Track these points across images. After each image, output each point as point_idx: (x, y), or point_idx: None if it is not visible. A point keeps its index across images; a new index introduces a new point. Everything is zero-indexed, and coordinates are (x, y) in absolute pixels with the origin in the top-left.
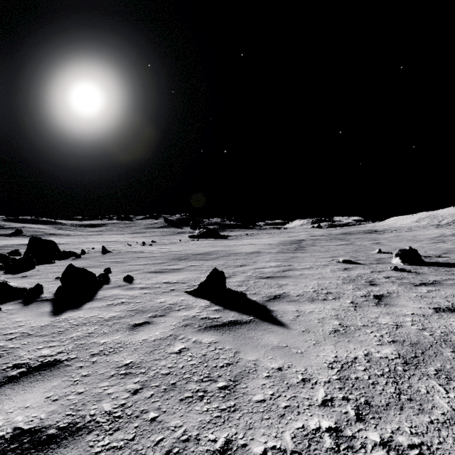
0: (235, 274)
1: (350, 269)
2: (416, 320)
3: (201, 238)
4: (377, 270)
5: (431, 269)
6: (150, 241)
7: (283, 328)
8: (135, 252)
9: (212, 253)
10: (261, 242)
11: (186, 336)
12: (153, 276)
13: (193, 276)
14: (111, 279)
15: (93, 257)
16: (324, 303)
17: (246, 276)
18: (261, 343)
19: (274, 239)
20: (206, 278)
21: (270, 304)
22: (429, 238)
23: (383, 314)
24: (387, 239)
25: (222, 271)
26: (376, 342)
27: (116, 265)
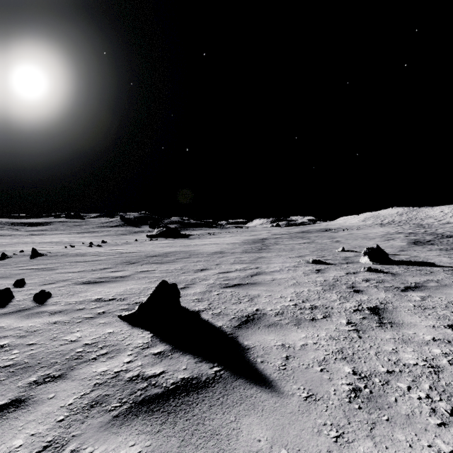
0: (194, 282)
1: (322, 270)
2: (448, 353)
3: (160, 237)
4: (351, 271)
5: (402, 269)
6: (100, 241)
7: (271, 394)
8: (75, 255)
9: (170, 254)
10: (224, 241)
11: (81, 446)
12: (84, 289)
13: (139, 288)
14: (16, 298)
15: (14, 263)
16: (315, 326)
17: (208, 284)
18: (238, 452)
19: (237, 238)
20: (150, 296)
21: (242, 334)
22: (379, 236)
23: (400, 343)
24: (343, 237)
25: (174, 284)
26: (432, 417)
27: (40, 274)
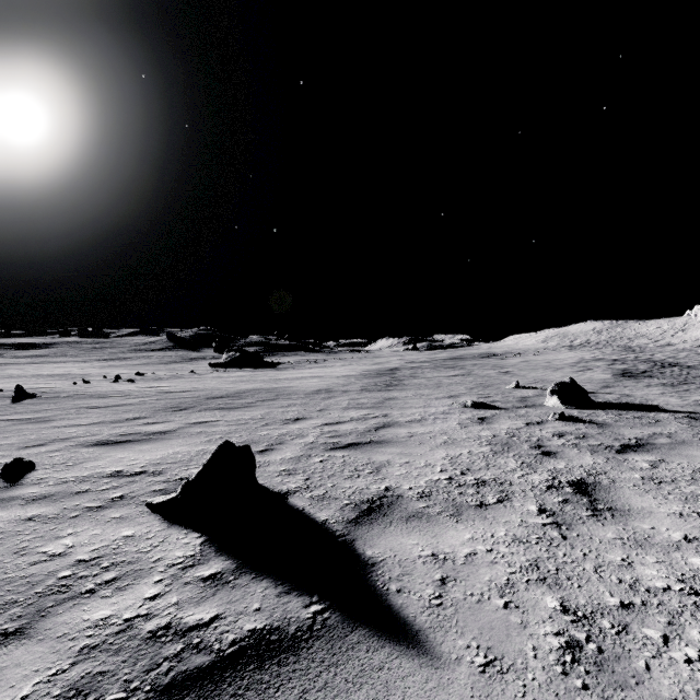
0: (283, 441)
1: (489, 419)
2: None
3: (232, 367)
4: (534, 420)
5: (612, 416)
6: (133, 373)
7: (418, 662)
8: (89, 397)
9: (246, 394)
10: (333, 372)
11: None
12: (94, 454)
13: (190, 452)
14: None
15: None
16: (486, 518)
17: (305, 444)
18: None
19: (353, 368)
20: (202, 469)
21: (363, 535)
22: (568, 364)
23: (632, 548)
24: (515, 366)
25: (245, 447)
26: None
27: (23, 428)
